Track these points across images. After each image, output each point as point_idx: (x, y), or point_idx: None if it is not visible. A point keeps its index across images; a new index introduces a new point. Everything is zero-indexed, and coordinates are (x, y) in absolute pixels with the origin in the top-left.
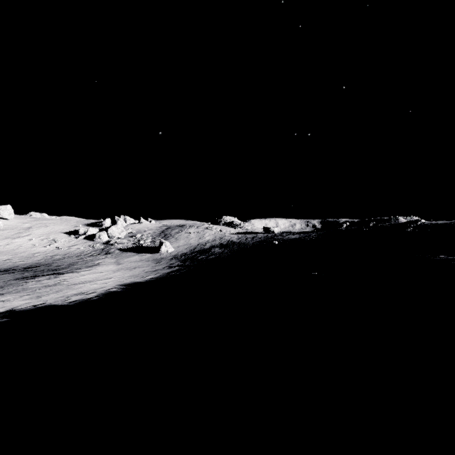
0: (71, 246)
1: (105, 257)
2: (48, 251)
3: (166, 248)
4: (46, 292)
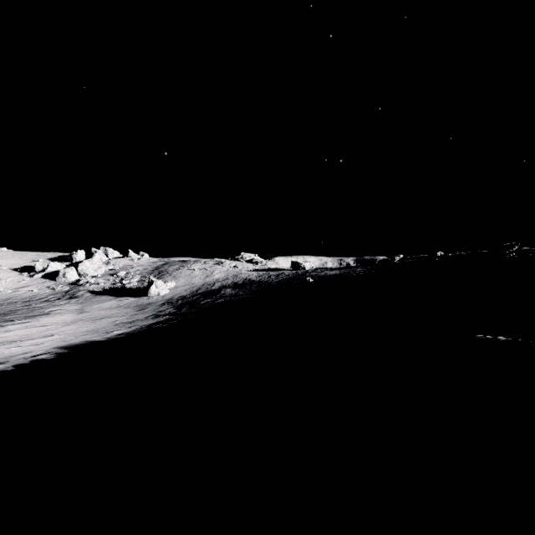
0: (20, 287)
1: (66, 303)
2: None
3: (158, 289)
4: None
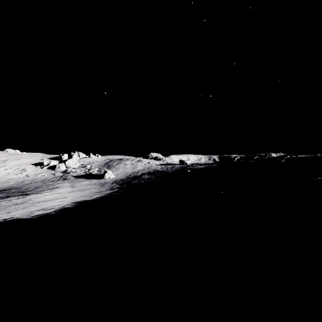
0: (37, 174)
1: (63, 182)
2: (19, 178)
3: (109, 175)
4: (15, 209)
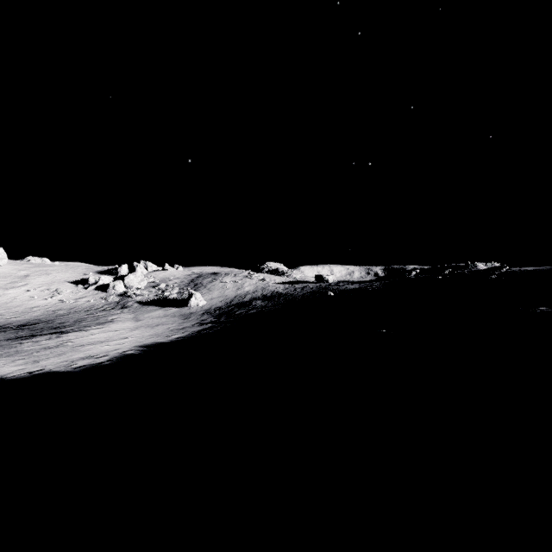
0: (78, 298)
1: (121, 312)
2: (50, 304)
3: (197, 301)
4: (45, 356)
